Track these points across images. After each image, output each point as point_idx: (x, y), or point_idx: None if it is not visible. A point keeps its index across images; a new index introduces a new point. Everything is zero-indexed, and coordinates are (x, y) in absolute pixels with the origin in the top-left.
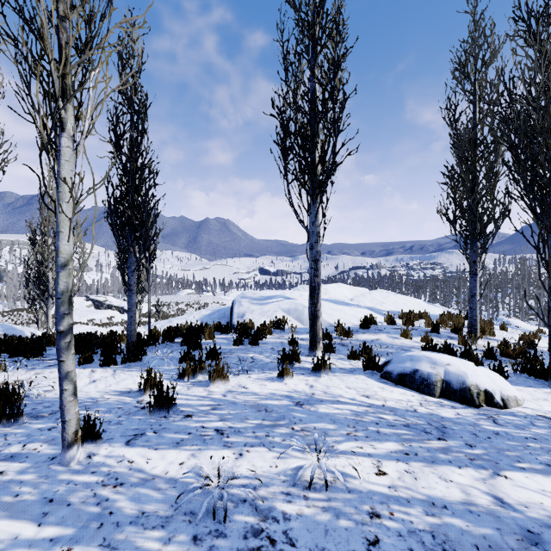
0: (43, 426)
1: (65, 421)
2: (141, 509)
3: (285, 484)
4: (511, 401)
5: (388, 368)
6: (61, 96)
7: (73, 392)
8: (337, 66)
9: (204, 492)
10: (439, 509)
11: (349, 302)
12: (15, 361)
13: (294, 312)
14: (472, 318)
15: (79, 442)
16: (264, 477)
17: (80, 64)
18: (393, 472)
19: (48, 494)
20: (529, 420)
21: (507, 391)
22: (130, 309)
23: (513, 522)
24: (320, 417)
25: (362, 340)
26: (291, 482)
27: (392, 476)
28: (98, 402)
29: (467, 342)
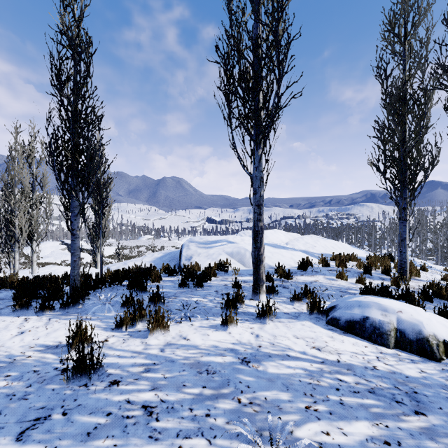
0: None
1: None
2: None
3: None
4: None
5: (335, 314)
6: None
7: None
8: (280, 10)
9: None
10: None
11: (286, 246)
12: None
13: (236, 255)
14: (402, 260)
15: None
16: None
17: None
18: None
19: None
20: None
21: None
22: (73, 253)
23: None
24: (270, 380)
25: (301, 282)
26: None
27: None
28: (14, 362)
29: (399, 283)
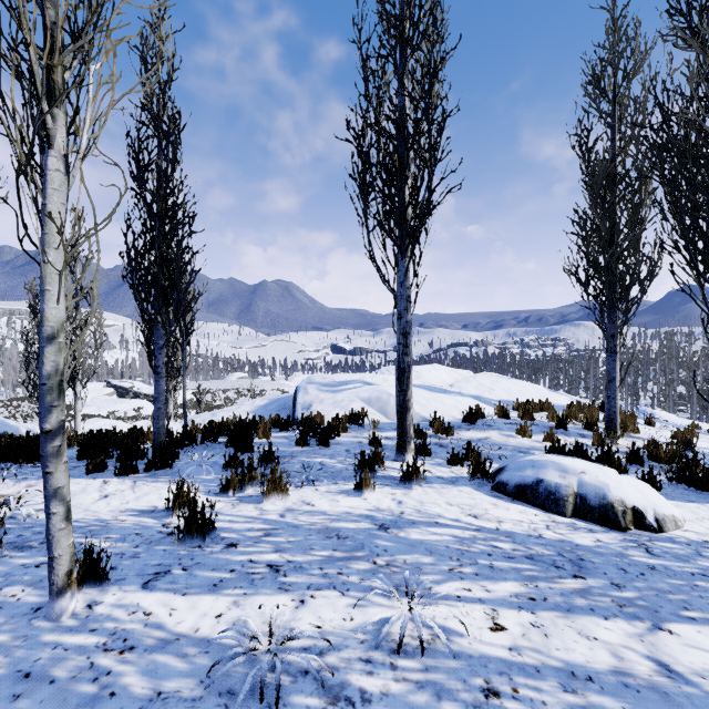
0: (29, 561)
1: (53, 557)
2: (157, 687)
3: (364, 646)
4: (669, 522)
5: (502, 478)
6: (47, 99)
7: (65, 516)
8: (433, 75)
9: (249, 660)
10: (582, 682)
11: (449, 389)
12: (1, 468)
13: (376, 401)
14: (610, 409)
15: (74, 586)
16: (335, 635)
17: (77, 55)
18: (514, 626)
19: (24, 665)
20: (694, 548)
21: (662, 508)
22: (157, 398)
23: (687, 701)
24: (412, 545)
25: (465, 439)
26: (372, 643)
27: (513, 632)
28: (109, 526)
29: (604, 441)
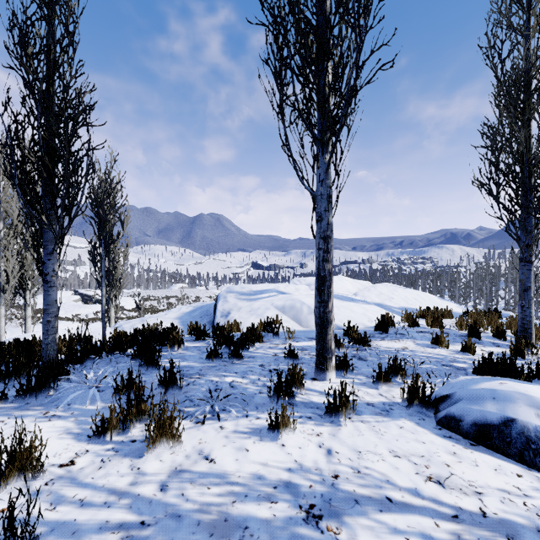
0: None
1: None
2: None
3: None
4: None
5: (452, 411)
6: None
7: None
8: None
9: None
10: None
11: (355, 297)
12: None
13: (289, 309)
14: (524, 319)
15: None
16: None
17: None
18: None
19: None
20: None
21: None
22: (46, 310)
23: None
24: None
25: (383, 350)
26: None
27: None
28: None
29: (524, 352)
